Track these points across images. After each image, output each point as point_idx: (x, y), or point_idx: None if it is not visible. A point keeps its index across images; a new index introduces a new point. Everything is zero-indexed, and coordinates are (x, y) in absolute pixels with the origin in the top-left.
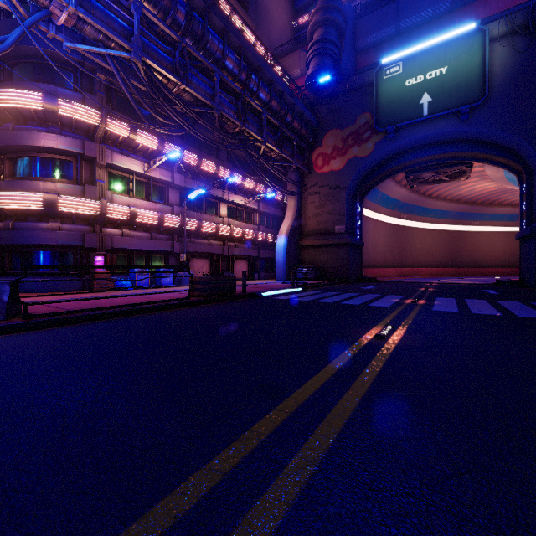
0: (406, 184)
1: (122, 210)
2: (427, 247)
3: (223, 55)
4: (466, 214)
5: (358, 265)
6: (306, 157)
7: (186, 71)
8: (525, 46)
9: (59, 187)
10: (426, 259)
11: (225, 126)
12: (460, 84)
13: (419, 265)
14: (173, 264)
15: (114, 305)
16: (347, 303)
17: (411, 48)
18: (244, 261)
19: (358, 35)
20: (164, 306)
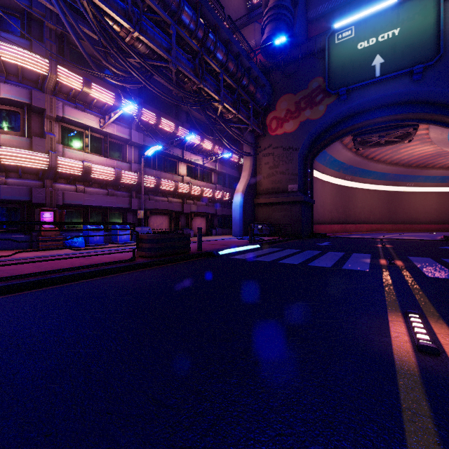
0: (352, 148)
1: (75, 165)
2: (368, 206)
3: (179, 7)
4: (403, 176)
5: (309, 221)
6: (261, 121)
7: (139, 19)
8: None
9: (2, 138)
10: (367, 216)
11: (183, 83)
12: (413, 44)
13: (361, 222)
14: (132, 220)
15: (33, 271)
16: (317, 265)
17: (364, 12)
18: (202, 218)
19: (309, 5)
20: (97, 272)
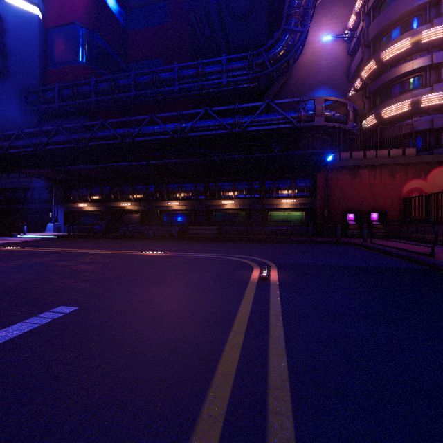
0: None
1: None
2: None
3: None
4: None
5: None
6: None
7: None
8: None
9: None
10: None
11: None
12: None
13: None
14: None
15: None
16: None
17: None
18: None
19: None
20: None
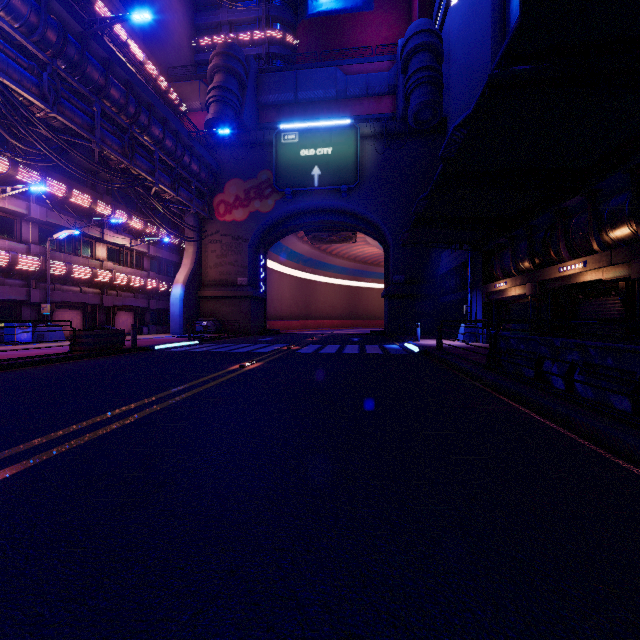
0: (308, 241)
1: None
2: (330, 300)
3: (106, 87)
4: (361, 272)
5: (261, 317)
6: (207, 202)
7: (57, 97)
8: (383, 150)
9: None
10: (329, 312)
11: (107, 159)
12: (341, 166)
13: (322, 318)
14: (29, 316)
15: None
16: (236, 351)
17: (305, 124)
18: (129, 313)
19: (260, 90)
20: (45, 361)
